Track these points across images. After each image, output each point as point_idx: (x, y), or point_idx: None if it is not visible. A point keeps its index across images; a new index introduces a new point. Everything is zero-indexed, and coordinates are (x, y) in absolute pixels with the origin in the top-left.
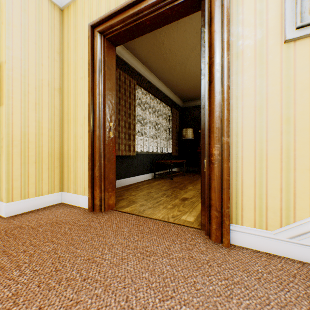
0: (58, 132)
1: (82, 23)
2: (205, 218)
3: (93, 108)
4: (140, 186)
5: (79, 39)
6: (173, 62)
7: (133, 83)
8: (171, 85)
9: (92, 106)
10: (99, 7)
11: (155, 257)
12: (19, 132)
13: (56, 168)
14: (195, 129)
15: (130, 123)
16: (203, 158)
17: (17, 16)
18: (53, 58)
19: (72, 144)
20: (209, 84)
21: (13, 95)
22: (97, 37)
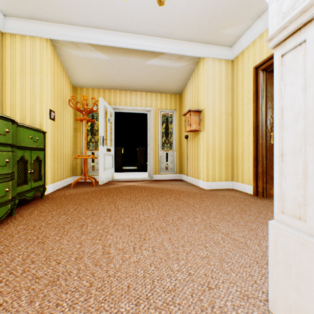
0: (230, 142)
1: (247, 66)
2: None
3: (256, 124)
4: None
5: (245, 77)
6: None
7: None
8: None
9: (255, 123)
10: (261, 51)
11: None
12: (211, 144)
13: (228, 165)
14: None
15: None
16: None
17: (210, 81)
18: (227, 95)
19: (240, 149)
20: None
21: (209, 125)
22: (259, 74)
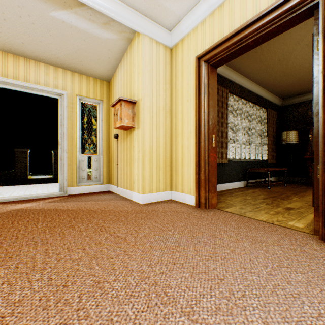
0: (168, 145)
1: (188, 57)
2: (318, 224)
3: (198, 124)
4: (233, 192)
5: (186, 69)
6: (270, 61)
7: (225, 92)
8: (266, 84)
9: (198, 122)
10: (203, 40)
11: (266, 244)
12: (148, 146)
13: (167, 172)
14: (301, 131)
15: (222, 131)
16: (315, 165)
17: (147, 66)
18: (166, 88)
19: (180, 153)
20: (324, 92)
21: (145, 121)
22: (202, 66)
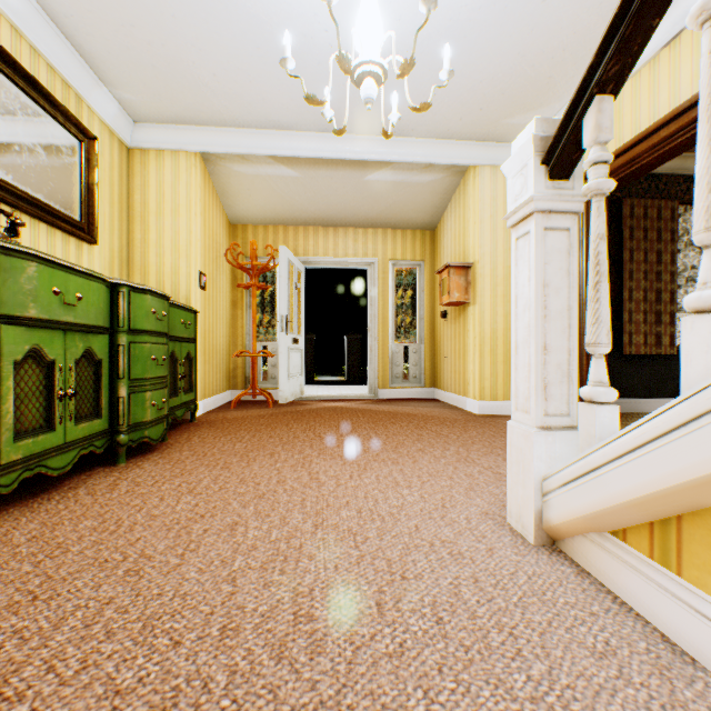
0: None
1: None
2: None
3: None
4: None
5: None
6: None
7: (669, 208)
8: None
9: None
10: None
11: None
12: (488, 330)
13: None
14: None
15: (657, 290)
16: None
17: (487, 210)
18: None
19: None
20: None
21: (484, 293)
22: None
